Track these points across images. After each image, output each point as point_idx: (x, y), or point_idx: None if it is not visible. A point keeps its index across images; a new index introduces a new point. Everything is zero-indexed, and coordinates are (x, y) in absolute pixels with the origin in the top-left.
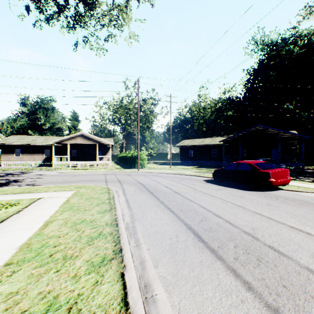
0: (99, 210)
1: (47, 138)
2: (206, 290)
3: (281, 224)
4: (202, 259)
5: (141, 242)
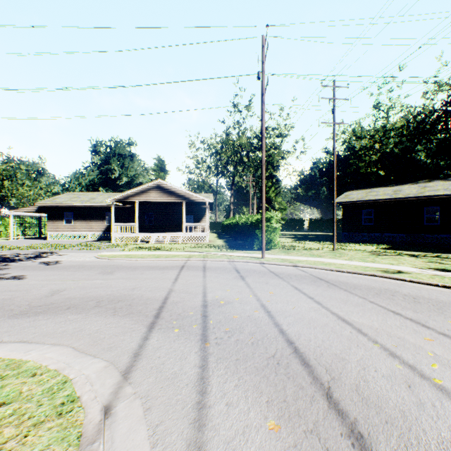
0: None
1: (112, 195)
2: None
3: None
4: None
5: None
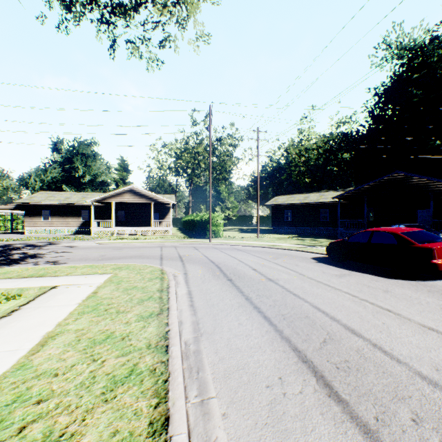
0: (141, 313)
1: (85, 195)
2: None
3: None
4: None
5: (209, 393)
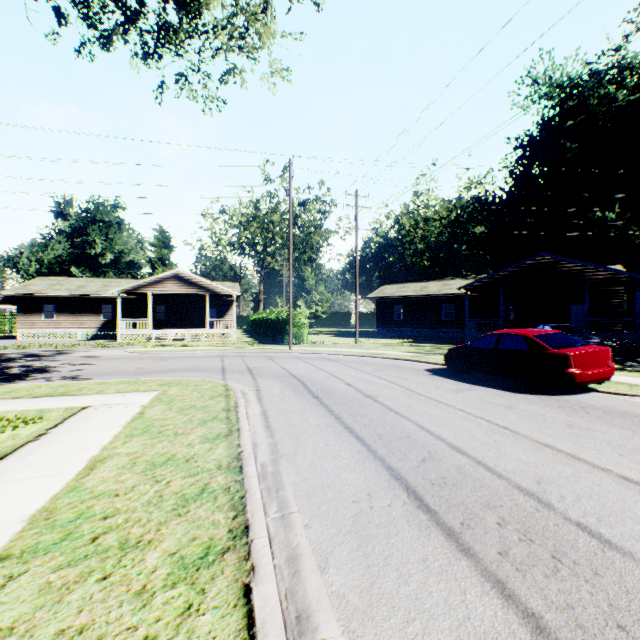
0: (206, 434)
1: (107, 282)
2: (437, 633)
3: (600, 471)
4: (426, 554)
5: (291, 508)
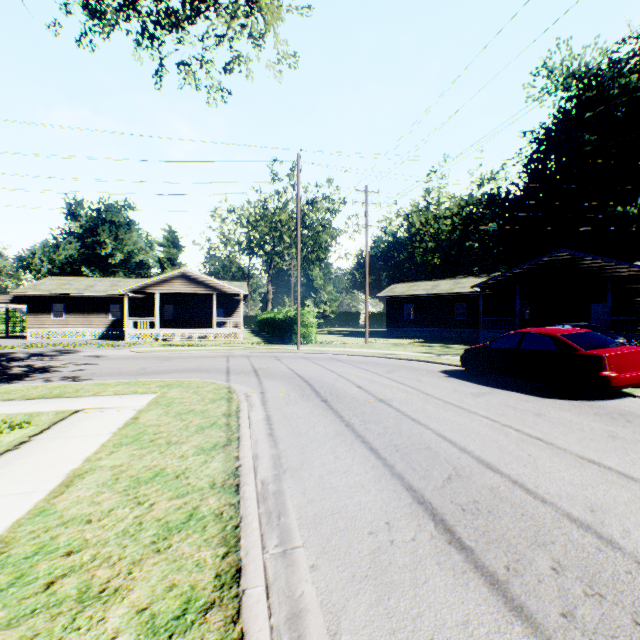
0: (201, 444)
1: (116, 281)
2: None
3: None
4: (467, 614)
5: (294, 541)
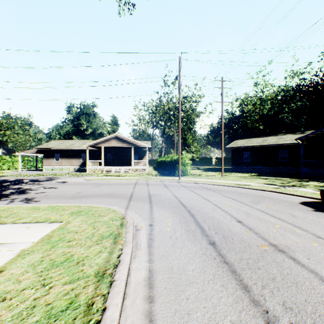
0: None
1: (84, 142)
2: None
3: None
4: None
5: None
